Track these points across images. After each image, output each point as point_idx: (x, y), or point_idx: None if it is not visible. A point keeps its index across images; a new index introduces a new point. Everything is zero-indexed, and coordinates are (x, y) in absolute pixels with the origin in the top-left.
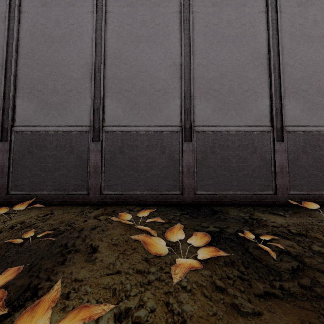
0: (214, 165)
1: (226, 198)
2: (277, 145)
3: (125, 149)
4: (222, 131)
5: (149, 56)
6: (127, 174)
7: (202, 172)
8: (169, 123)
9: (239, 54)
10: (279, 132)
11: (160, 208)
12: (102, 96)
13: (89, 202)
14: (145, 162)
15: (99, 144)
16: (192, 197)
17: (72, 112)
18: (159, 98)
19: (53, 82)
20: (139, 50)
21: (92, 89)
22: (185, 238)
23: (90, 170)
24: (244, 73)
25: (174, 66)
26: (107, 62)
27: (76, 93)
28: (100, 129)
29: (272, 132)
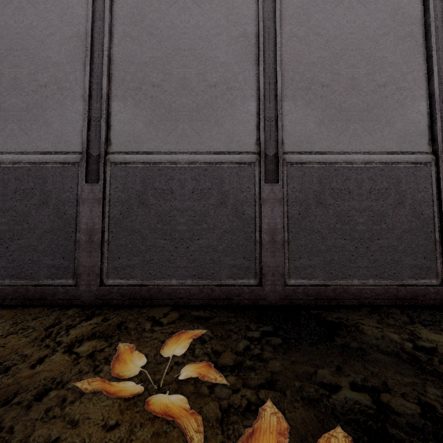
0: (322, 229)
1: (346, 294)
2: None
3: (149, 197)
4: (337, 163)
5: (197, 21)
6: (153, 245)
7: (299, 242)
8: (234, 147)
9: (368, 17)
10: None
11: (217, 315)
12: (105, 95)
13: (77, 302)
14: (187, 222)
15: (99, 186)
16: (280, 292)
17: (47, 125)
18: (215, 100)
19: (12, 69)
20: (178, 10)
21: (87, 82)
22: None
23: (81, 239)
24: (377, 52)
25: (244, 38)
26: (116, 31)
27: (56, 91)
28: (101, 158)
29: (434, 164)
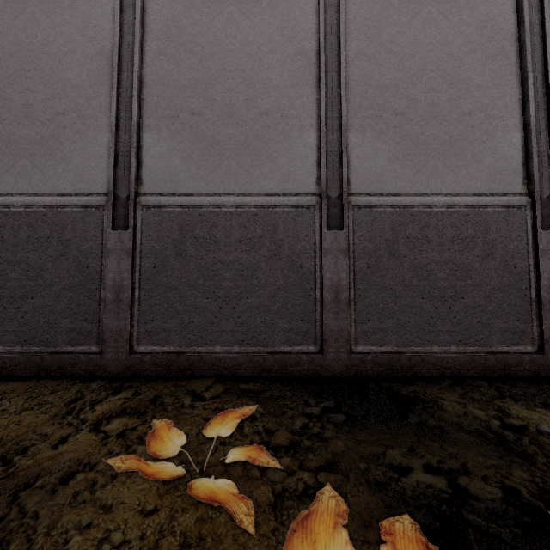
0: (396, 285)
1: (424, 363)
2: (543, 237)
3: (188, 247)
4: (414, 206)
5: (245, 36)
6: (193, 305)
7: (367, 301)
8: (290, 187)
9: (451, 31)
10: (546, 209)
11: (269, 388)
12: (135, 125)
13: (102, 372)
14: (234, 277)
15: (128, 234)
16: (345, 360)
17: (66, 161)
18: (267, 131)
19: (24, 93)
20: (223, 22)
21: (113, 109)
22: (348, 533)
23: (106, 297)
24: (462, 74)
25: (302, 56)
26: (149, 48)
27: (76, 120)
28: (131, 200)
29: (529, 208)
